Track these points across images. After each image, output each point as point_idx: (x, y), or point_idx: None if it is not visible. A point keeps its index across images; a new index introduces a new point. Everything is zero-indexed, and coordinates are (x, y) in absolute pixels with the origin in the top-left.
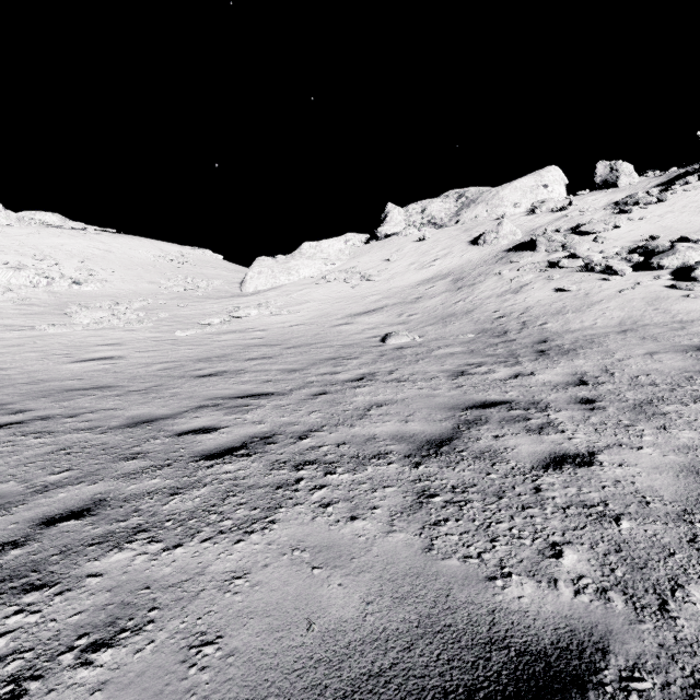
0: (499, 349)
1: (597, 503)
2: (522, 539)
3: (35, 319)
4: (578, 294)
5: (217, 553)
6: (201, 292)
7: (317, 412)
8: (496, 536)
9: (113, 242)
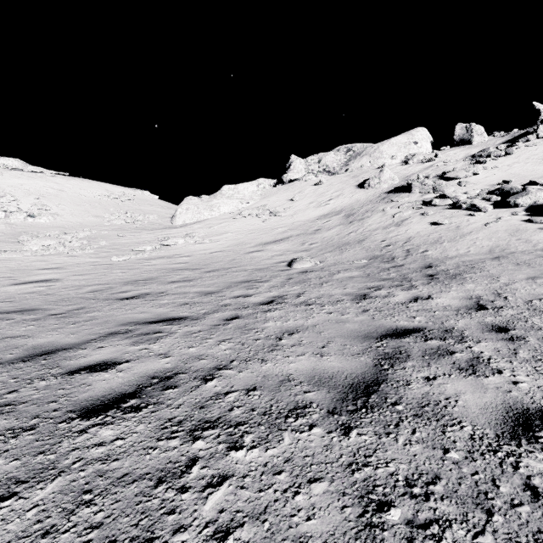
0: (392, 273)
1: None
2: None
3: None
4: (450, 227)
5: None
6: (138, 224)
7: (227, 342)
8: None
9: (66, 183)
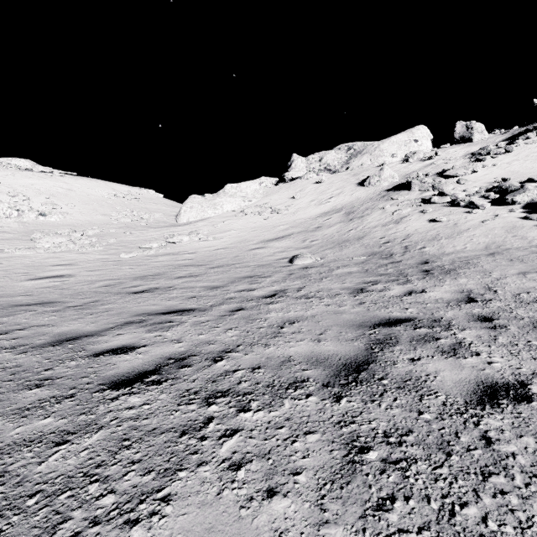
0: (389, 269)
1: None
2: None
3: (5, 244)
4: (448, 224)
5: None
6: (144, 222)
7: (233, 330)
8: (470, 536)
9: (74, 182)
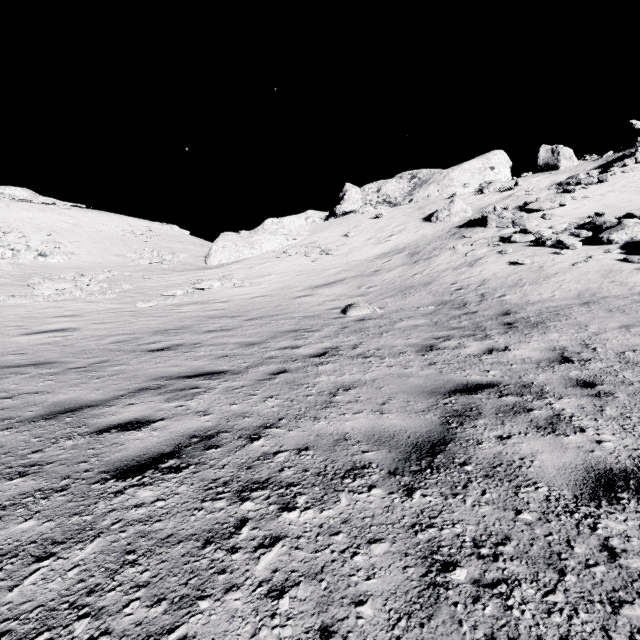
0: (463, 321)
1: None
2: None
3: None
4: (532, 267)
5: None
6: (167, 265)
7: (274, 398)
8: None
9: (82, 216)
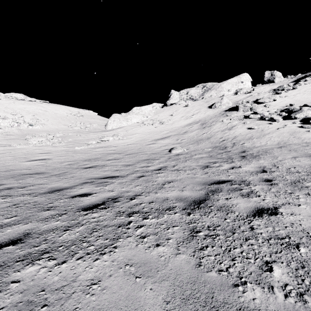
0: (223, 155)
1: (285, 237)
2: (249, 259)
3: (11, 141)
4: (258, 130)
5: (84, 267)
6: (87, 129)
7: (139, 186)
8: (234, 257)
9: (48, 107)
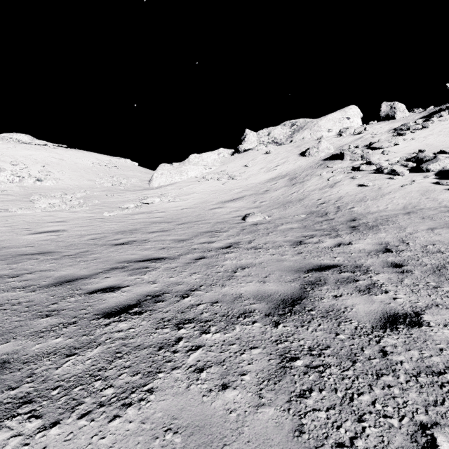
0: (323, 225)
1: (443, 370)
2: (388, 418)
3: (9, 204)
4: (373, 188)
5: (89, 436)
6: (123, 186)
7: (197, 274)
8: (362, 413)
9: (65, 153)
